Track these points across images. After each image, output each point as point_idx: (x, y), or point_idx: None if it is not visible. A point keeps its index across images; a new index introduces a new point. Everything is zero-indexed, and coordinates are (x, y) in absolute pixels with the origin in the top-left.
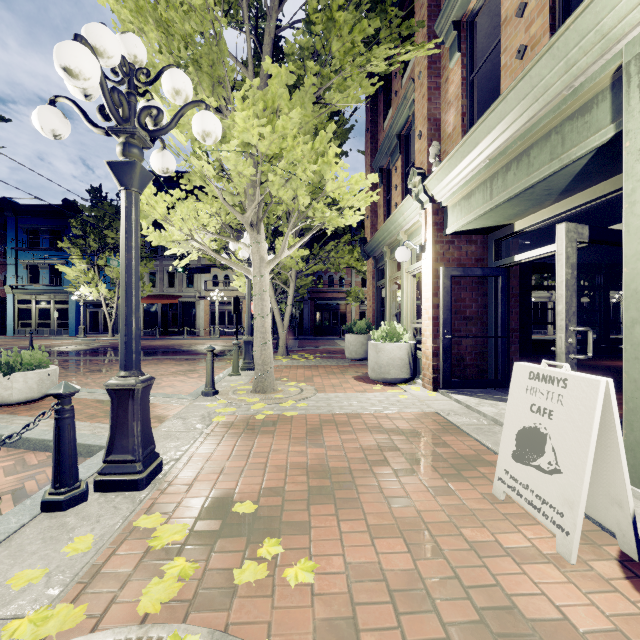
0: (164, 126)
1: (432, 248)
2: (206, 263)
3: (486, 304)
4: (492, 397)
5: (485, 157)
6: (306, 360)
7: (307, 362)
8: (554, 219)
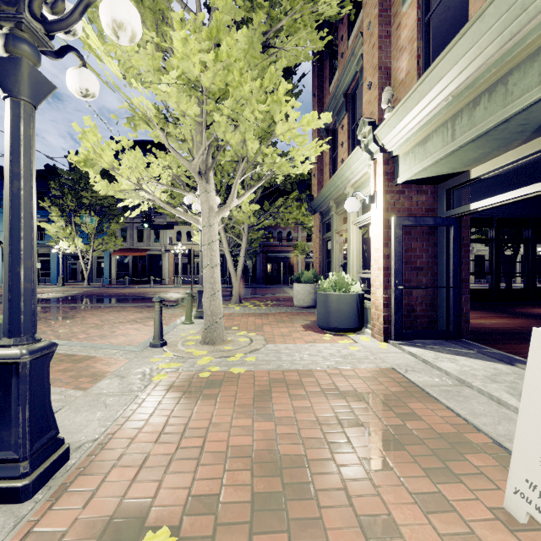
0: (64, 16)
1: (382, 198)
2: (171, 221)
3: (436, 254)
4: (447, 350)
5: (448, 94)
6: (257, 307)
7: (258, 310)
8: (519, 162)
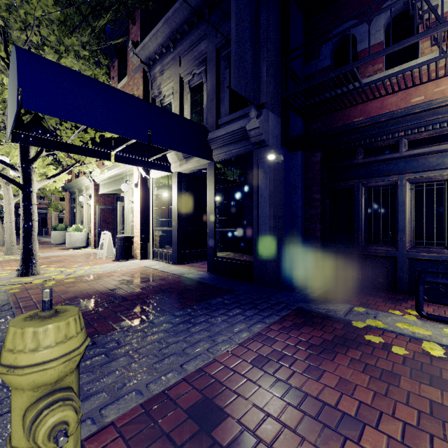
0: None
1: (94, 198)
2: None
3: (115, 218)
4: (114, 248)
5: (107, 177)
6: None
7: None
8: None
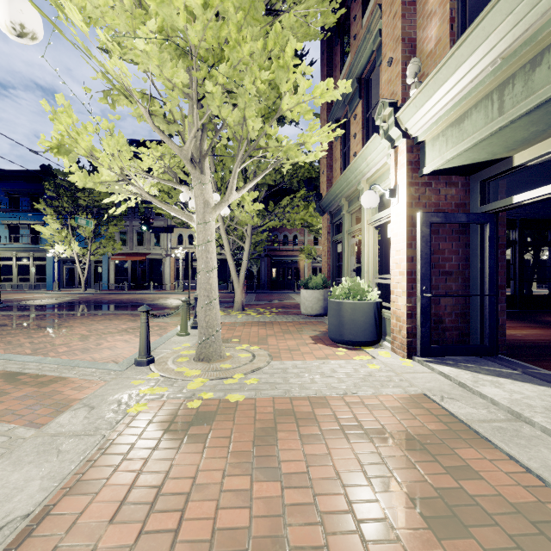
0: None
1: (406, 191)
2: (172, 223)
3: (468, 256)
4: (485, 369)
5: (496, 55)
6: (261, 316)
7: (262, 318)
8: None
